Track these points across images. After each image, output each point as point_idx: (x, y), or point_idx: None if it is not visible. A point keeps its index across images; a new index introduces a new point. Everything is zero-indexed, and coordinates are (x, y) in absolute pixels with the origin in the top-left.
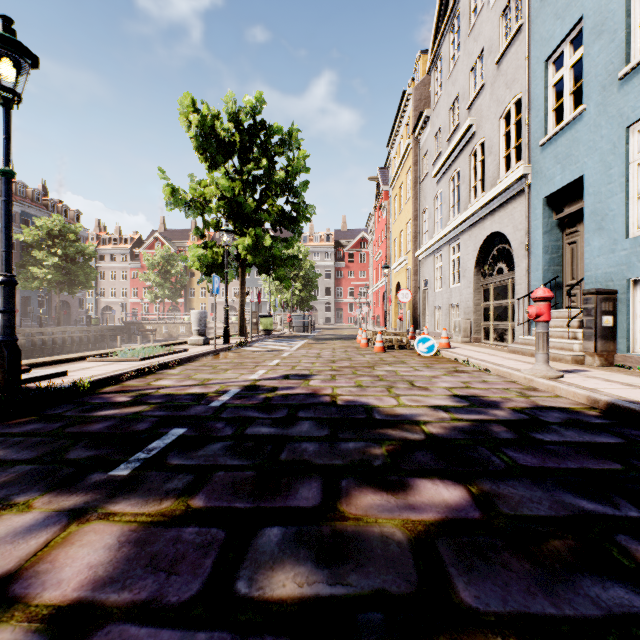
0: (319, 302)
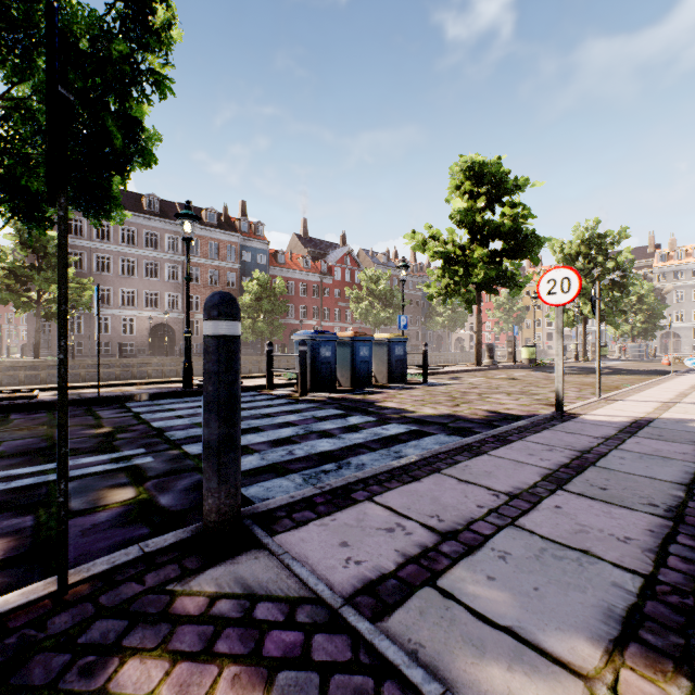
0: (682, 328)
